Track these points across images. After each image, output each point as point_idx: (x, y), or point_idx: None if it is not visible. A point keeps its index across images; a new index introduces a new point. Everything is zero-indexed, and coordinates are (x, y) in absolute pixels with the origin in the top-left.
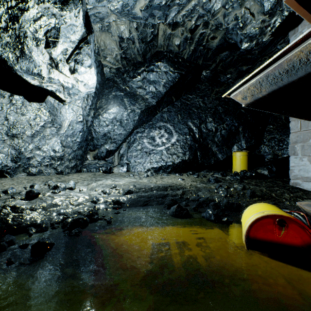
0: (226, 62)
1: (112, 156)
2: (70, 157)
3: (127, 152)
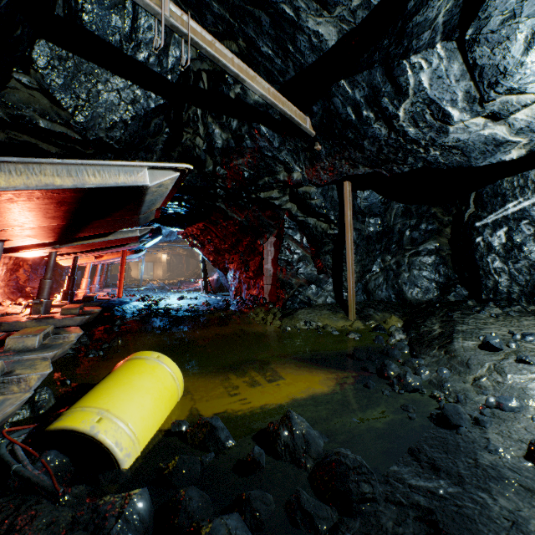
0: None
1: None
2: None
3: None
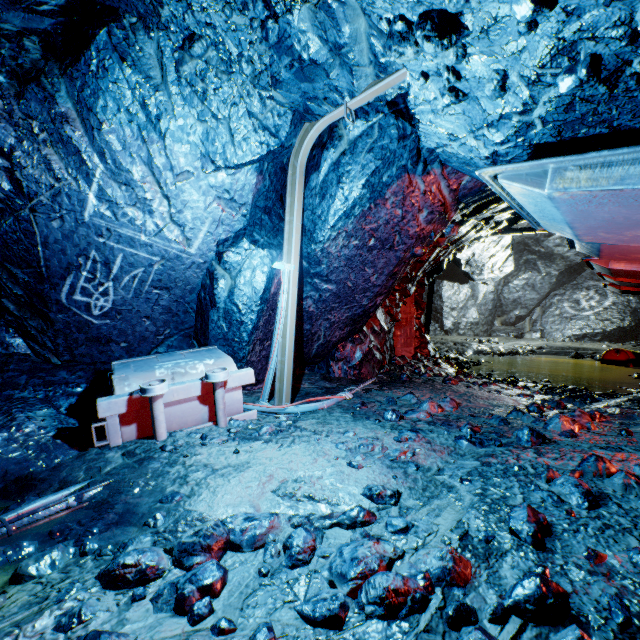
0: None
1: (522, 322)
2: (482, 323)
3: (540, 318)
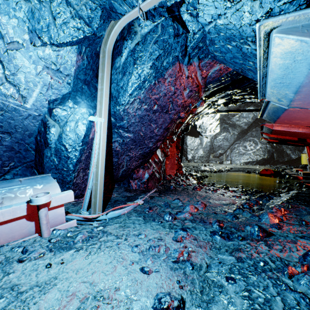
0: None
1: (222, 156)
2: (205, 156)
3: (230, 154)
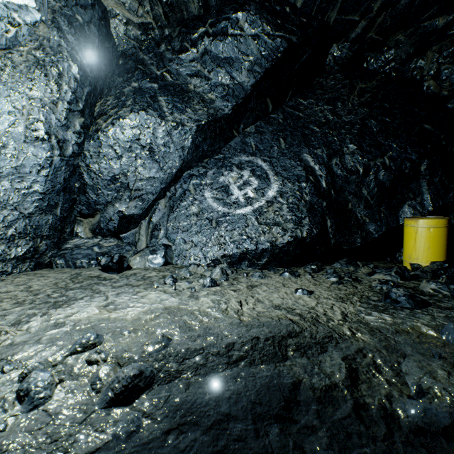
0: (397, 8)
1: (136, 229)
2: (10, 232)
3: (166, 219)
